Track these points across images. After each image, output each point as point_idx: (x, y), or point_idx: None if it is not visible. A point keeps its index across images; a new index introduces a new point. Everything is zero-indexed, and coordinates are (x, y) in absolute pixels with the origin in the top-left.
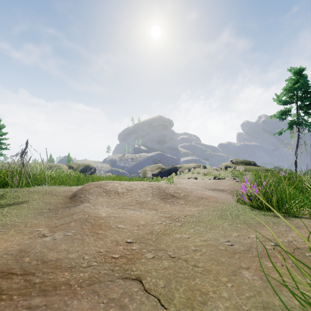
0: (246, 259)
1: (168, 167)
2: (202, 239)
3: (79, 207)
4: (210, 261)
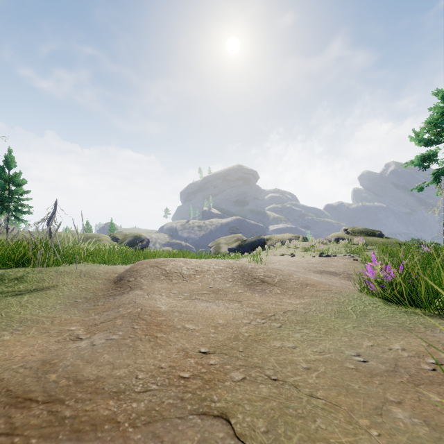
0: (393, 386)
1: (251, 239)
2: (316, 350)
3: (128, 296)
4: (334, 387)
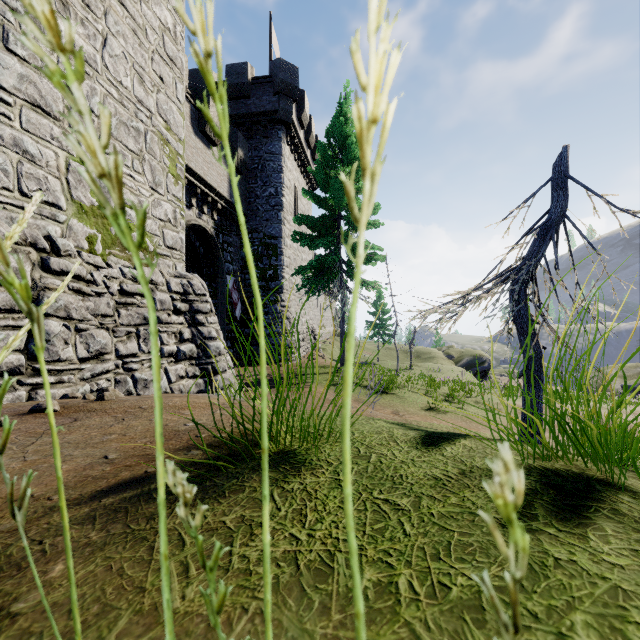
0: None
1: None
2: None
3: None
4: None
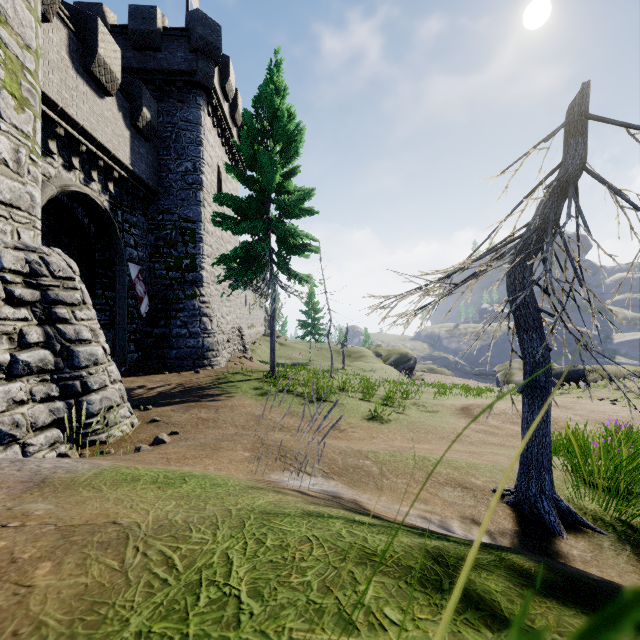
0: None
1: (561, 368)
2: None
3: (479, 419)
4: None
